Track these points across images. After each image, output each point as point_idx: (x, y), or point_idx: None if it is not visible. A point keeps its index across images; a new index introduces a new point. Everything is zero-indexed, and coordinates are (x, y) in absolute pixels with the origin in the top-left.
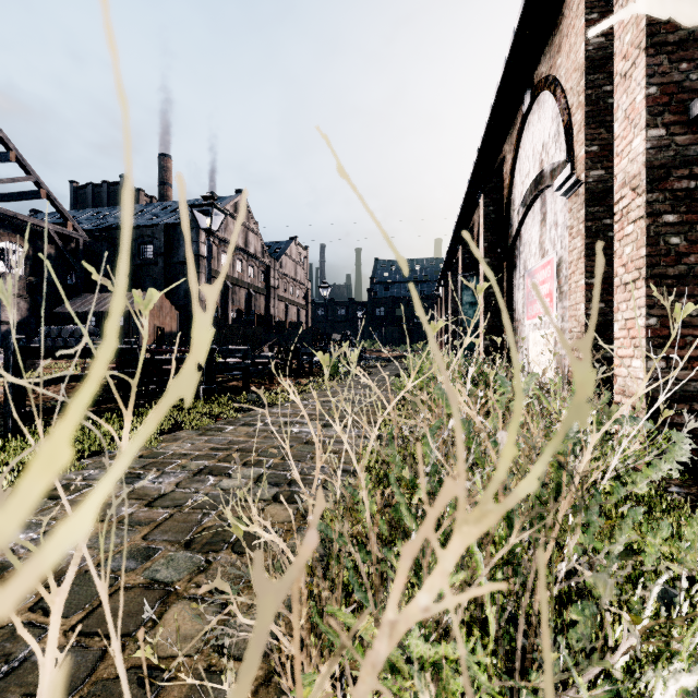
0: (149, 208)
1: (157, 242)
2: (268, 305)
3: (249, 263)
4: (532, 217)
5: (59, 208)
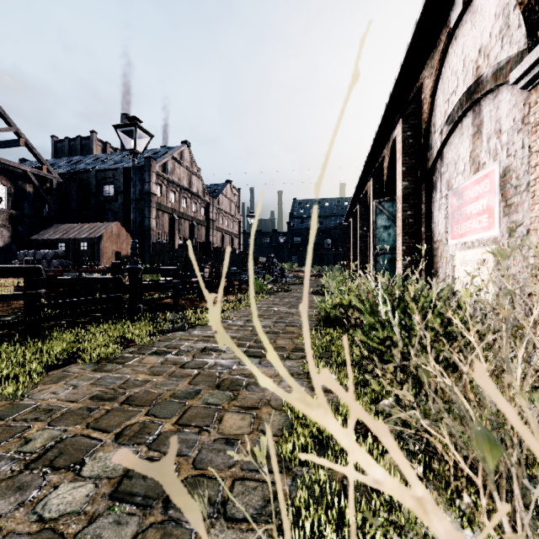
0: (113, 156)
1: (117, 183)
2: (208, 234)
3: (192, 200)
4: (460, 134)
5: (36, 154)
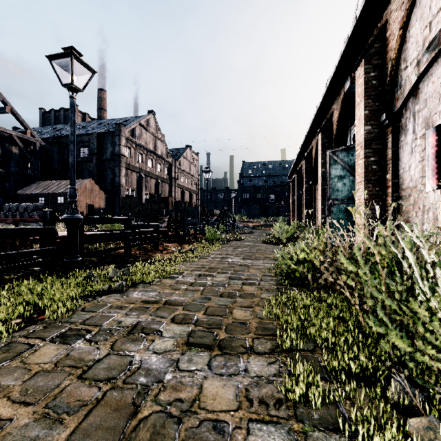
0: (90, 124)
1: (92, 146)
2: (171, 191)
3: (157, 161)
4: None
5: (20, 120)
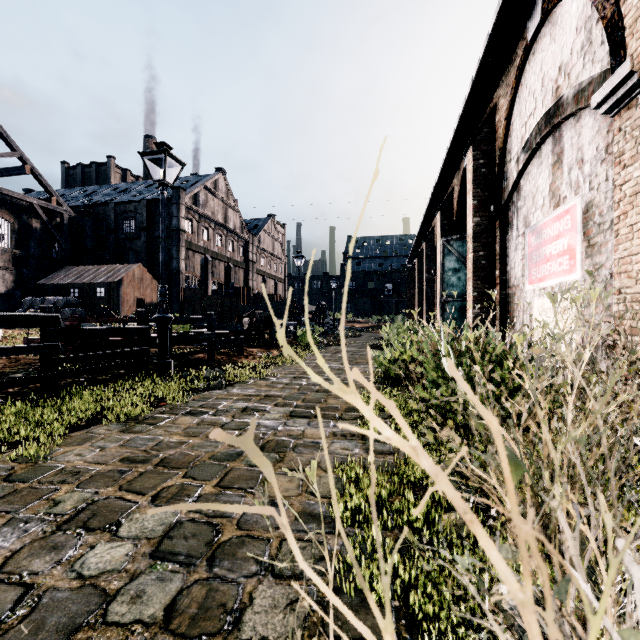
0: (134, 186)
1: (140, 217)
2: (247, 278)
3: (228, 238)
4: (538, 163)
5: (44, 184)
